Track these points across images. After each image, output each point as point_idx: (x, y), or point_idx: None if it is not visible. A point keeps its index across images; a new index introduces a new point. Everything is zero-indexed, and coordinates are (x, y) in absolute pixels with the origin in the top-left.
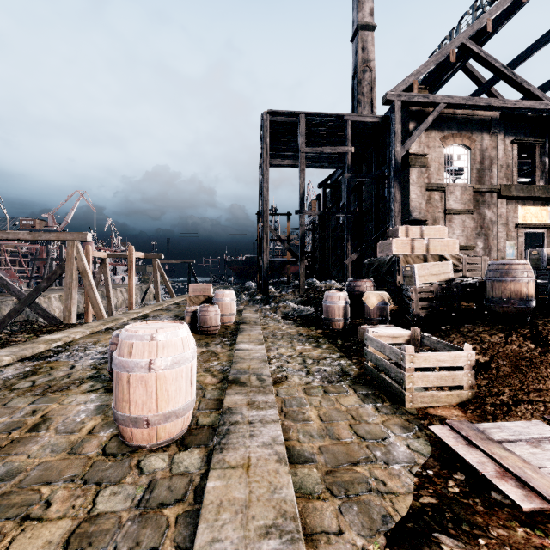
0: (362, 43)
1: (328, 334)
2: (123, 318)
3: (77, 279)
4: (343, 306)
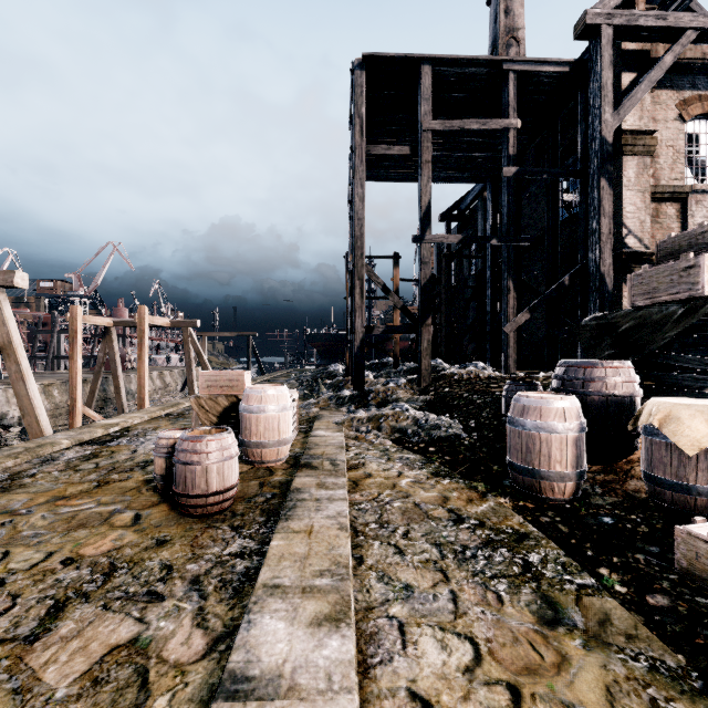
0: (505, 3)
1: (541, 522)
2: (59, 442)
3: None
4: (574, 436)
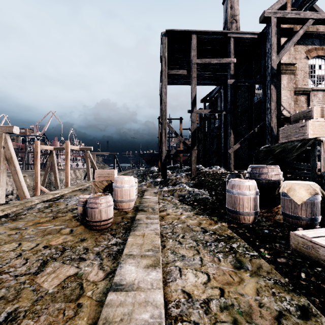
0: (230, 3)
1: (239, 232)
2: (34, 201)
3: (6, 165)
4: (253, 197)
